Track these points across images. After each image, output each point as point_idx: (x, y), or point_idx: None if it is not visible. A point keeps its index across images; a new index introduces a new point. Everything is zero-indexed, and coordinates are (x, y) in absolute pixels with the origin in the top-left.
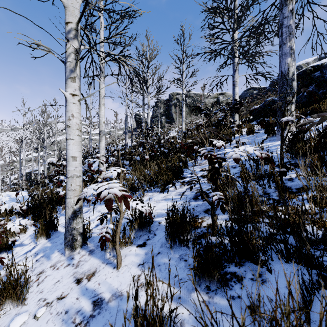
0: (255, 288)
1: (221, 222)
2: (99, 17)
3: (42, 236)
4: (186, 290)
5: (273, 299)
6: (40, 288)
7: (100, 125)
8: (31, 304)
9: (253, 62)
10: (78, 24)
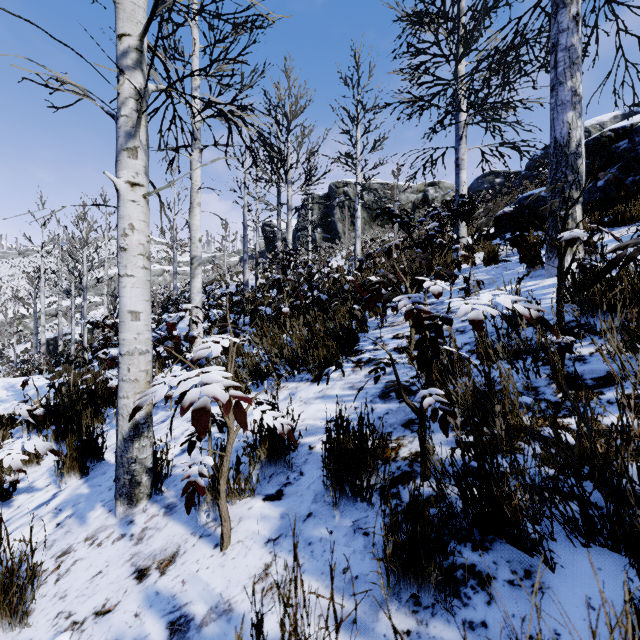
0: (519, 605)
1: (439, 448)
2: (184, 21)
3: (72, 471)
4: (368, 603)
5: (560, 633)
6: (61, 589)
7: (193, 246)
8: (40, 624)
9: (495, 121)
10: (144, 38)
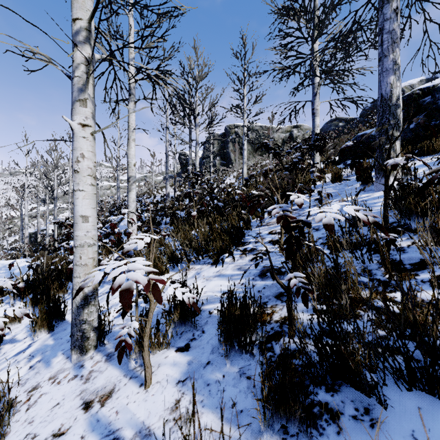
0: (360, 435)
1: (301, 314)
2: (119, 7)
3: (42, 328)
4: (249, 432)
5: None
6: (30, 416)
7: (130, 169)
8: None
9: (339, 83)
10: (91, 21)
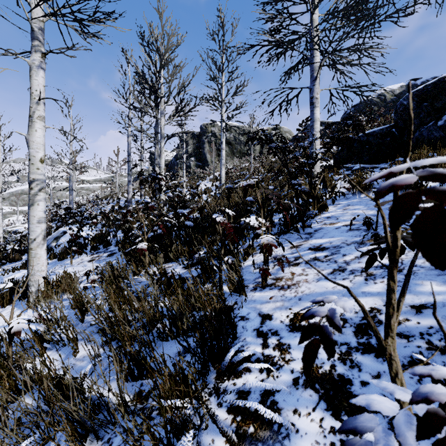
0: None
1: None
2: None
3: None
4: None
5: None
6: None
7: (32, 168)
8: None
9: (348, 63)
10: None
